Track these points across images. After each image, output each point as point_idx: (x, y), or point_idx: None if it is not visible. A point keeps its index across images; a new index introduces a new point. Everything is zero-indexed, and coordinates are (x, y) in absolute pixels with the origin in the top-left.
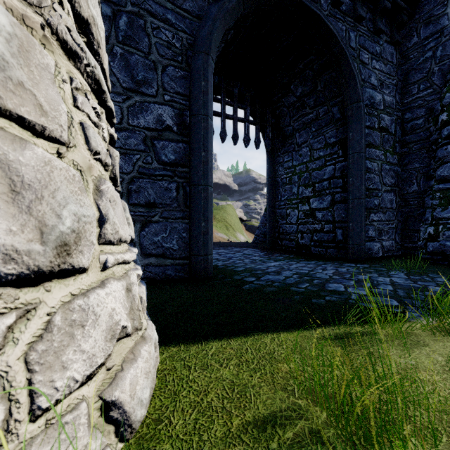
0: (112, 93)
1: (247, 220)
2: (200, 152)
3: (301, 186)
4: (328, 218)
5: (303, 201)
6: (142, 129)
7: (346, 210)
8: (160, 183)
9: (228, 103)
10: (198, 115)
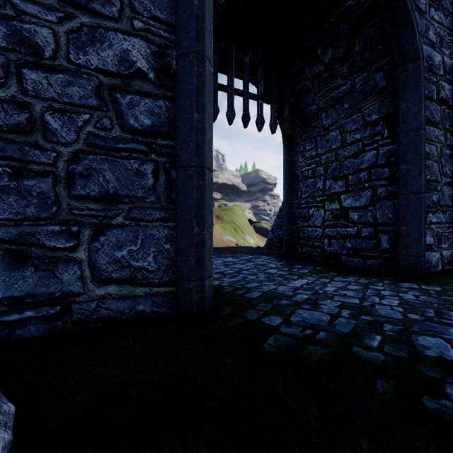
0: (38, 6)
1: (257, 221)
2: (192, 112)
3: (329, 179)
4: (368, 219)
5: (331, 198)
6: (93, 72)
7: (395, 209)
8: (126, 163)
9: (237, 74)
10: (189, 54)
